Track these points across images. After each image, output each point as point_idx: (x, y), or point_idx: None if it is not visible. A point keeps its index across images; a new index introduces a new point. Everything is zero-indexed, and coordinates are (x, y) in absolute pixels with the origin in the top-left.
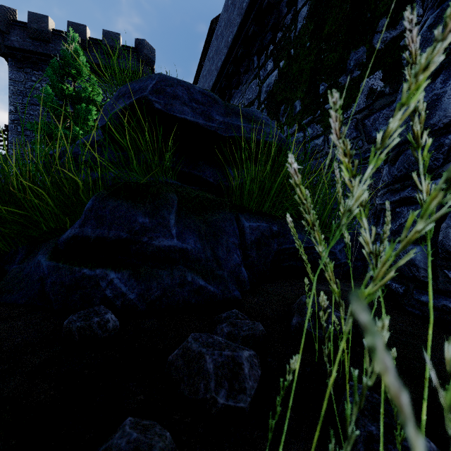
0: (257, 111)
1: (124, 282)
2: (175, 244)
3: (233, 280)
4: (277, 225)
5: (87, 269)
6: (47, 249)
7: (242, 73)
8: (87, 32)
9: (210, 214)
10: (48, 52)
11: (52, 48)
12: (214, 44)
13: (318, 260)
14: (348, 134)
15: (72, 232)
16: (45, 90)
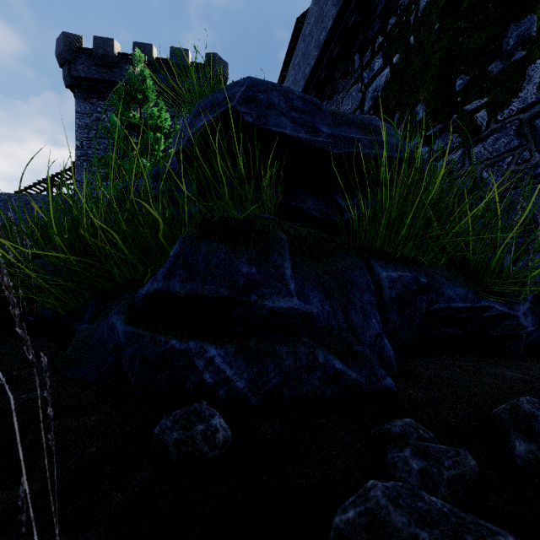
0: (375, 118)
1: (229, 362)
2: (295, 305)
3: (375, 359)
4: (425, 274)
5: (176, 340)
6: (122, 308)
7: (337, 79)
8: (154, 52)
9: (332, 260)
10: (114, 79)
11: (118, 74)
12: (301, 47)
13: (488, 327)
14: (504, 143)
15: (153, 286)
16: (111, 120)
